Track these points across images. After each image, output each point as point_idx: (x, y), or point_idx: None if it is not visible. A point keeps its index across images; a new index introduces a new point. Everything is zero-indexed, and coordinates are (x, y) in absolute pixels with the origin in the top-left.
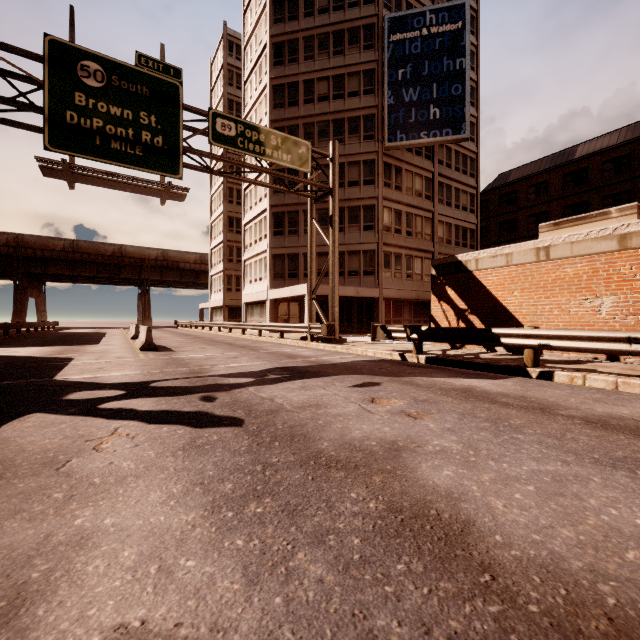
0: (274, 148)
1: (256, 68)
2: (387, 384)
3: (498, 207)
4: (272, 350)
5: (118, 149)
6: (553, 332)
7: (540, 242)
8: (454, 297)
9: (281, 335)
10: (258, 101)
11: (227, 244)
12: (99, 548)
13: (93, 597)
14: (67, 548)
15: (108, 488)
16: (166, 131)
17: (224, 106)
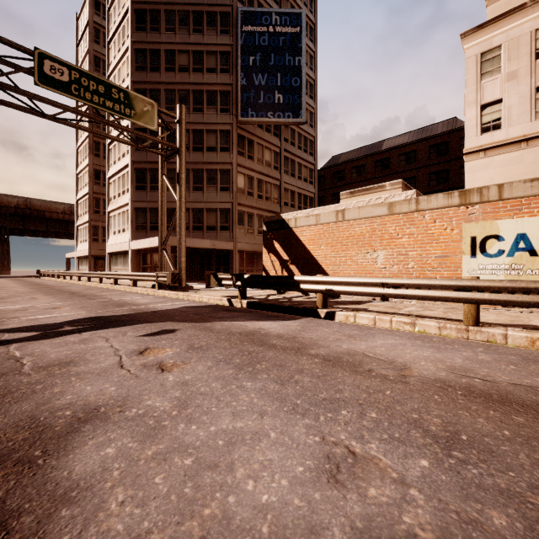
0: (116, 101)
1: (119, 30)
2: (182, 331)
3: (332, 181)
4: (110, 298)
5: None
6: (335, 279)
7: (339, 206)
8: (279, 250)
9: (134, 283)
10: (121, 61)
11: (93, 196)
12: None
13: None
14: None
15: None
16: None
17: (90, 62)
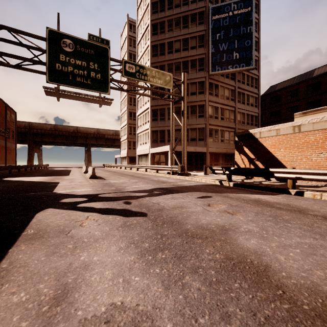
0: (154, 77)
1: (143, 37)
2: (215, 197)
3: (270, 104)
4: (153, 179)
5: (80, 81)
6: (303, 170)
7: (295, 123)
8: (248, 152)
9: (157, 171)
10: (144, 53)
11: (129, 125)
12: (94, 270)
13: (97, 291)
14: (80, 269)
15: (91, 243)
16: (102, 71)
17: (127, 56)
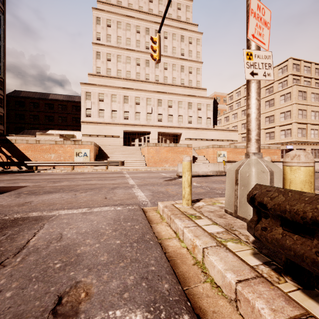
0: None
1: None
2: None
3: (15, 106)
4: None
5: None
6: (40, 162)
7: (37, 138)
8: (5, 151)
9: None
10: None
11: None
12: None
13: None
14: None
15: None
16: None
17: None
